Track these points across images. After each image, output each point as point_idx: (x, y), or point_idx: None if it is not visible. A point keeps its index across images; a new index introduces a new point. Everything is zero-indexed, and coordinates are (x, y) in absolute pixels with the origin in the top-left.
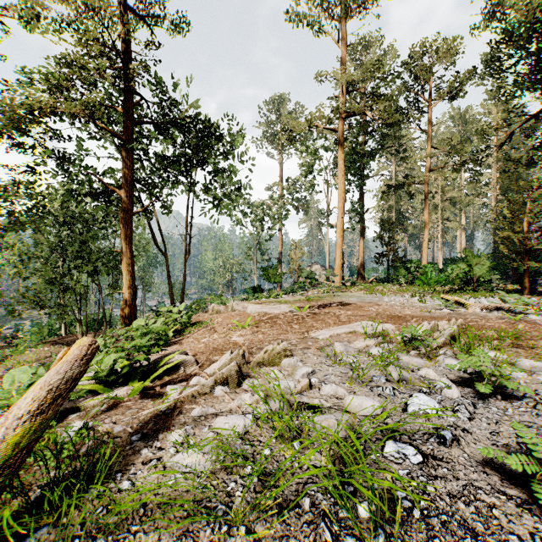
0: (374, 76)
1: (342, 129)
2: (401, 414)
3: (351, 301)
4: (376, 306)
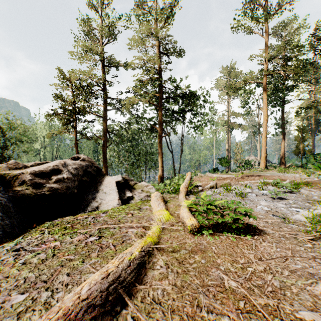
0: (287, 49)
1: (265, 81)
2: (257, 193)
3: (265, 175)
4: (277, 176)
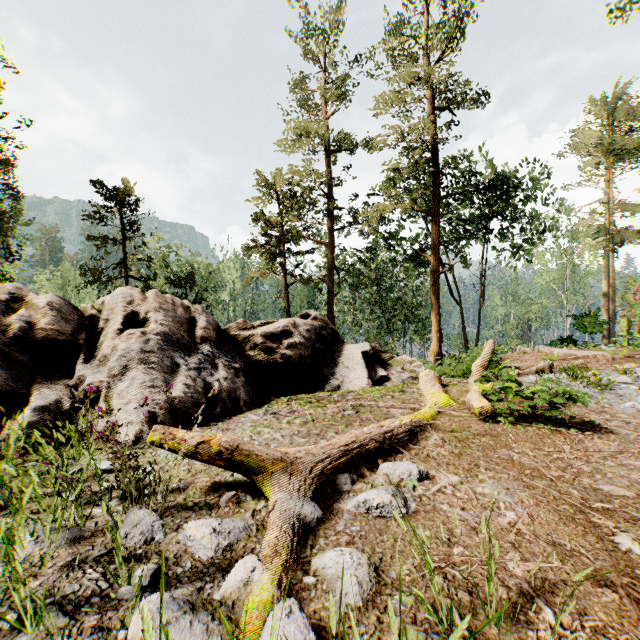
0: None
1: None
2: None
3: None
4: None
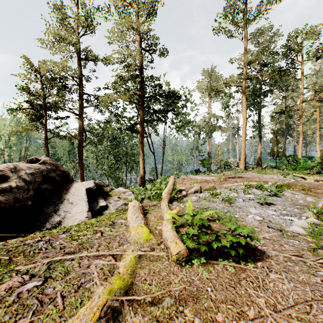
0: (264, 55)
1: (245, 85)
2: (243, 197)
3: (246, 176)
4: (257, 178)
